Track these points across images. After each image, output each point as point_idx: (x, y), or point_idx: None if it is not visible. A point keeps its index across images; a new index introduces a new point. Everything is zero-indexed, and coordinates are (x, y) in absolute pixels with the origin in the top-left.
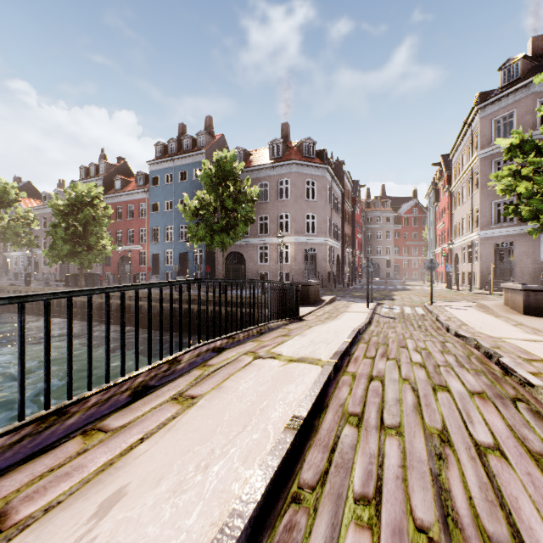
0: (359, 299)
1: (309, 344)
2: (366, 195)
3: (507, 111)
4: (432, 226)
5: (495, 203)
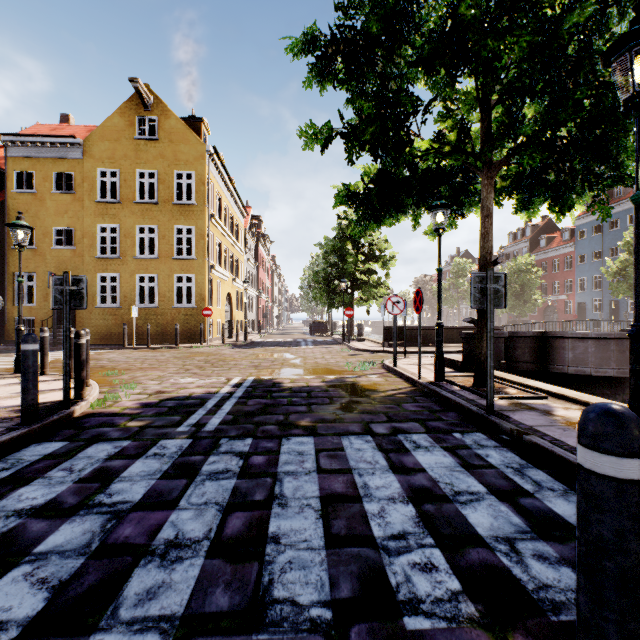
0: None
1: None
2: None
3: None
4: None
5: None
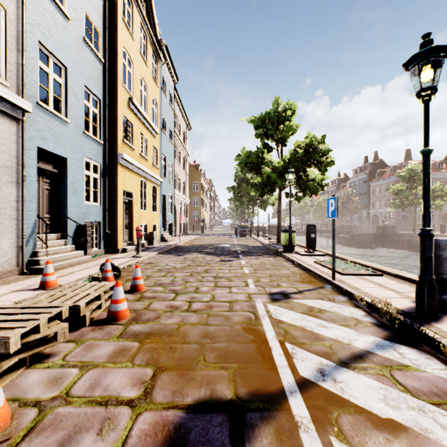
0: None
1: None
2: None
3: None
4: None
5: None
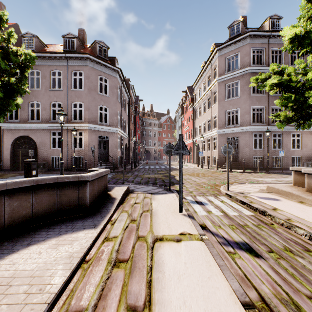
0: (153, 185)
1: None
2: (142, 108)
3: (235, 53)
4: (180, 129)
5: (227, 112)
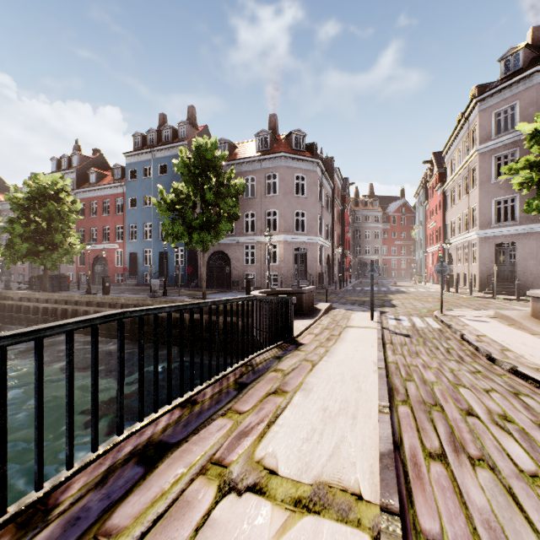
0: (357, 306)
1: (321, 420)
2: (354, 194)
3: (509, 103)
4: (422, 226)
5: (496, 200)
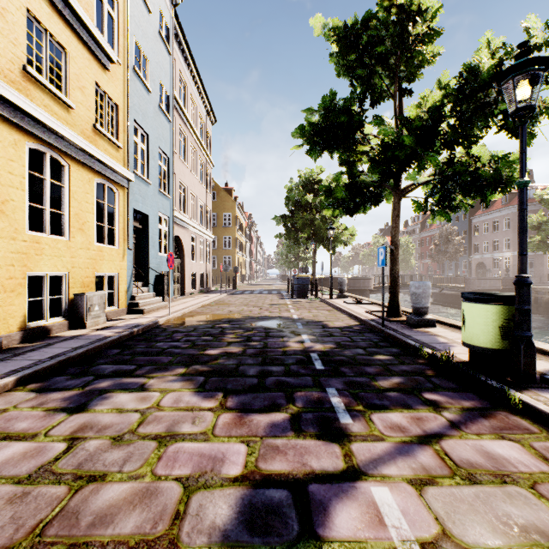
0: None
1: None
2: None
3: None
4: None
5: None
